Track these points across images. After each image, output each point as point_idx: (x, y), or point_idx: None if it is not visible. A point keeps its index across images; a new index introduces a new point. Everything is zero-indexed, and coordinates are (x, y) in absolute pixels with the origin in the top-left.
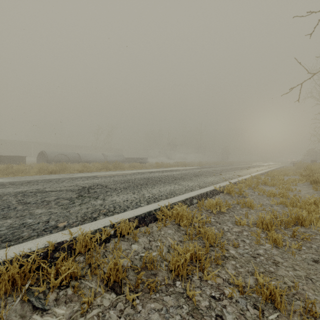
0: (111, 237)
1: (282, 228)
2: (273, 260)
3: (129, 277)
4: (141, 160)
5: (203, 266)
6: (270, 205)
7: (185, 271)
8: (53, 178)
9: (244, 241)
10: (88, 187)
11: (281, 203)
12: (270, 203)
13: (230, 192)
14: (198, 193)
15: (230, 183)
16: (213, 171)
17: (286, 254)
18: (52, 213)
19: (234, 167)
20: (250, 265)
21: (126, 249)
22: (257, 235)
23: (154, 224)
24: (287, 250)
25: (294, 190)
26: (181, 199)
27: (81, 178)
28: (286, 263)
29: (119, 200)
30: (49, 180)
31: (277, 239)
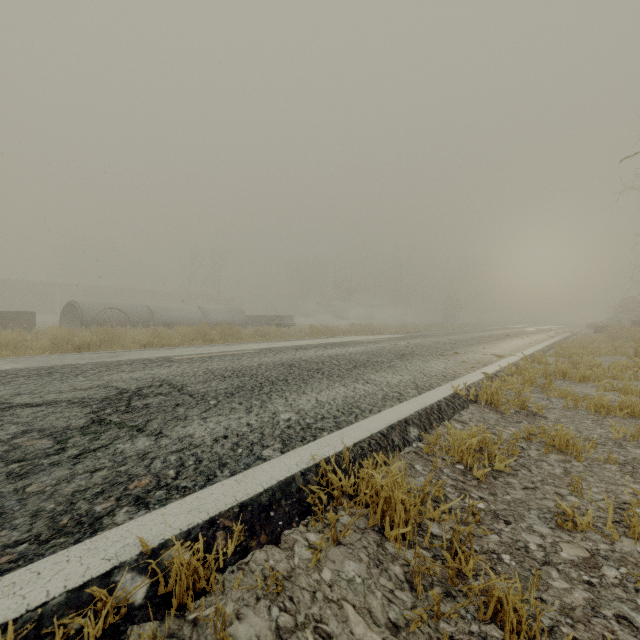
0: (132, 619)
1: None
2: None
3: None
4: (281, 320)
5: None
6: (615, 442)
7: None
8: (65, 363)
9: (631, 622)
10: (132, 392)
11: None
12: (610, 436)
13: (498, 402)
14: (417, 407)
15: (486, 375)
16: (437, 346)
17: None
18: None
19: (477, 335)
20: None
21: None
22: None
23: (301, 532)
24: None
25: None
26: (378, 428)
27: (132, 363)
28: None
29: (202, 435)
30: (49, 369)
31: None
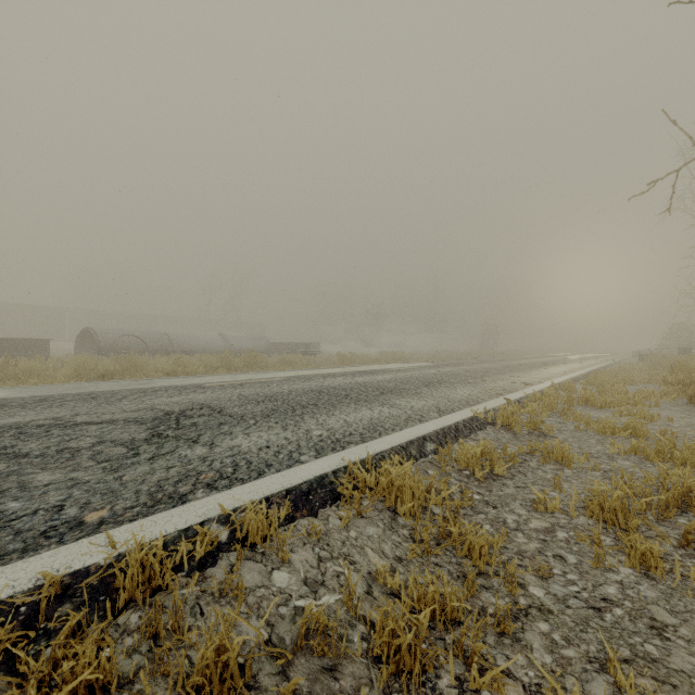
0: (221, 549)
1: (651, 519)
2: (648, 618)
3: (261, 679)
4: (306, 348)
5: (465, 641)
6: (609, 456)
7: (418, 666)
8: (103, 390)
9: (563, 558)
10: (178, 413)
11: (635, 452)
12: (607, 452)
13: (511, 423)
14: (436, 426)
15: (508, 401)
16: (467, 374)
17: (679, 598)
18: (76, 482)
19: (512, 363)
20: (590, 635)
21: (257, 585)
22: (592, 541)
23: (333, 510)
24: (678, 586)
25: (657, 418)
26: (398, 442)
27: (167, 390)
28: (687, 628)
29: (248, 446)
30: (91, 395)
31: (649, 556)
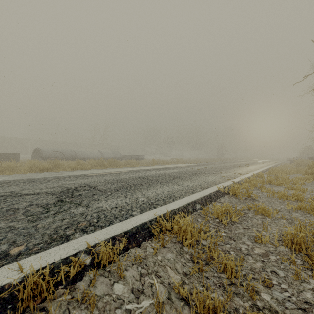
0: (86, 269)
1: None
2: None
3: None
4: (138, 157)
5: None
6: (287, 210)
7: None
8: (39, 177)
9: (276, 273)
10: (73, 189)
11: (300, 208)
12: (286, 208)
13: (237, 194)
14: (200, 195)
15: (234, 182)
16: (212, 169)
17: None
18: (11, 229)
19: (232, 164)
20: None
21: (104, 294)
22: (290, 262)
23: (149, 243)
24: None
25: (306, 190)
26: (182, 204)
27: (70, 177)
28: None
29: (106, 206)
30: (32, 179)
31: None
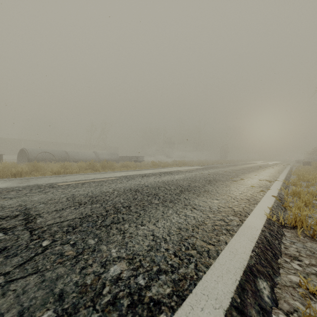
0: None
1: None
2: None
3: None
4: (137, 158)
5: None
6: None
7: None
8: None
9: None
10: None
11: None
12: None
13: (313, 231)
14: (250, 242)
15: (276, 198)
16: (226, 174)
17: None
18: None
19: (244, 167)
20: None
21: None
22: None
23: None
24: None
25: None
26: (228, 295)
27: (22, 189)
28: None
29: None
30: None
31: None
